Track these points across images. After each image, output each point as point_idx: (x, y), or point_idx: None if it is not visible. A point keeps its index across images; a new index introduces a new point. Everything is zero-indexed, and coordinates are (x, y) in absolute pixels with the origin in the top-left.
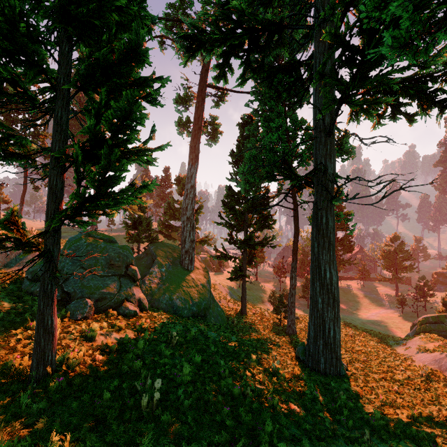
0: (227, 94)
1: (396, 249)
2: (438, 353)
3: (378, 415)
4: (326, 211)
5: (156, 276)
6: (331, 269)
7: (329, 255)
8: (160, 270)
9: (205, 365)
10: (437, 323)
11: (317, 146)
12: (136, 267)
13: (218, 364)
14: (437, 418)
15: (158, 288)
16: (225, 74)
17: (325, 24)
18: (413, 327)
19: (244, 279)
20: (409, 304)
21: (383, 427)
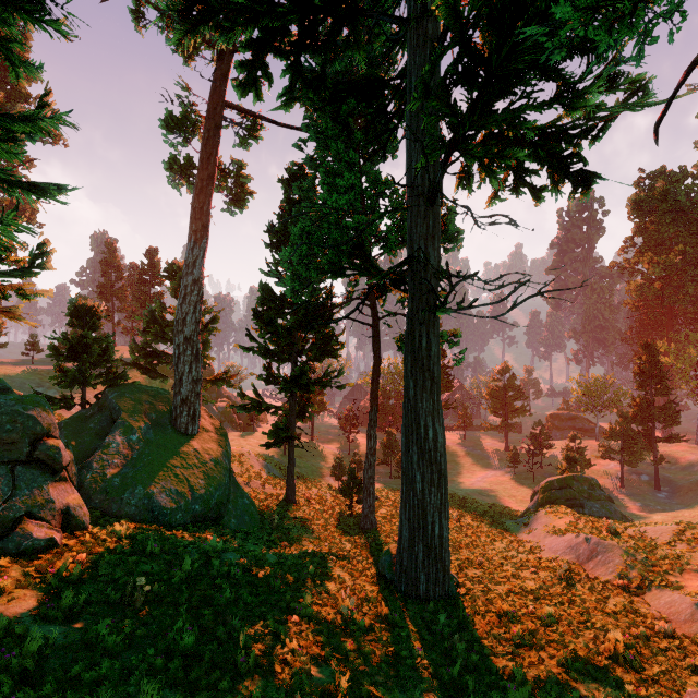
0: (262, 127)
1: (506, 385)
2: (572, 534)
3: (520, 676)
4: (427, 329)
5: (118, 452)
6: (435, 423)
7: (432, 402)
8: (127, 439)
9: (206, 649)
10: (564, 488)
11: (413, 220)
12: (60, 441)
13: (234, 640)
14: (597, 655)
15: (122, 474)
16: (257, 82)
17: (425, 19)
18: (535, 497)
19: (292, 442)
20: (522, 460)
21: (529, 697)
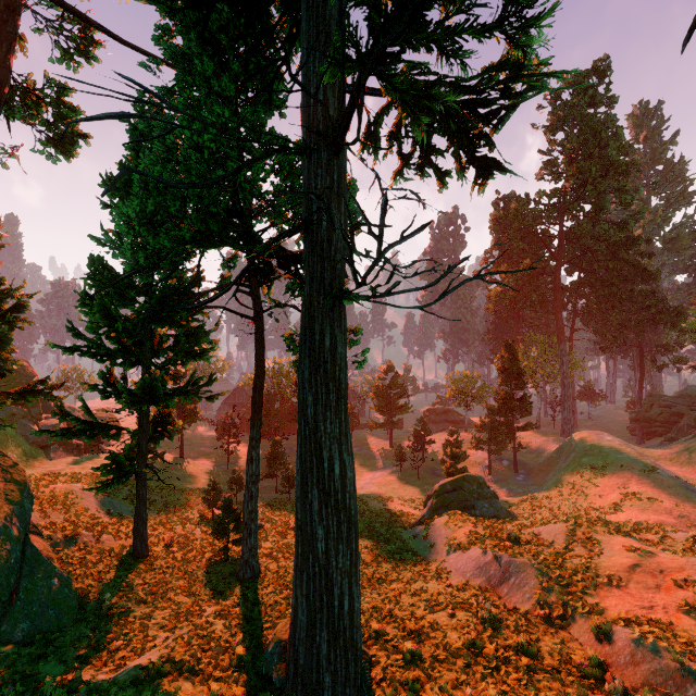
0: (99, 44)
1: (391, 384)
2: (477, 549)
3: None
4: (332, 322)
5: None
6: (343, 453)
7: (338, 423)
8: None
9: None
10: (456, 490)
11: (312, 169)
12: None
13: None
14: None
15: None
16: None
17: None
18: (429, 502)
19: (143, 475)
20: (405, 456)
21: None
